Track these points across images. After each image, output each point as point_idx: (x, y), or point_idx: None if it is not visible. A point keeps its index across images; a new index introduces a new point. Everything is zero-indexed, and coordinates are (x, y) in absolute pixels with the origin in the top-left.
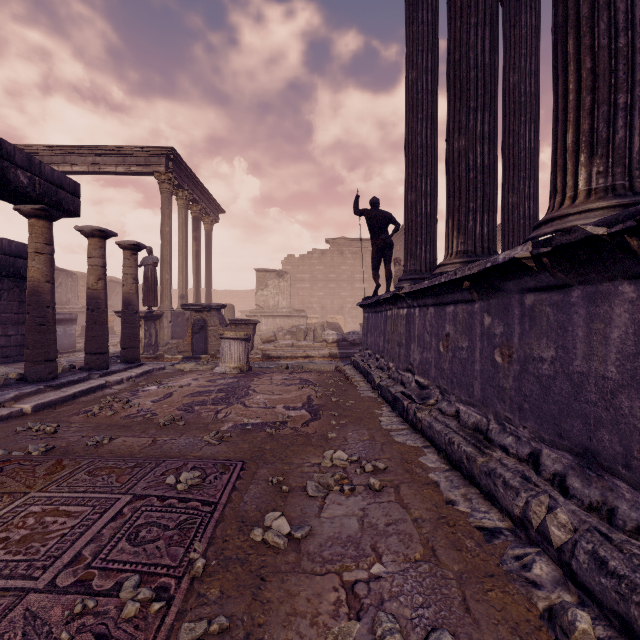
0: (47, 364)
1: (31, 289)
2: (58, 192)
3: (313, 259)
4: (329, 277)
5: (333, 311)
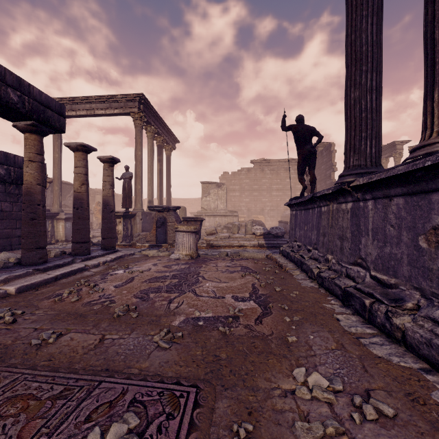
0: (38, 251)
1: (25, 190)
2: (45, 111)
3: (241, 175)
4: (253, 188)
5: (256, 212)
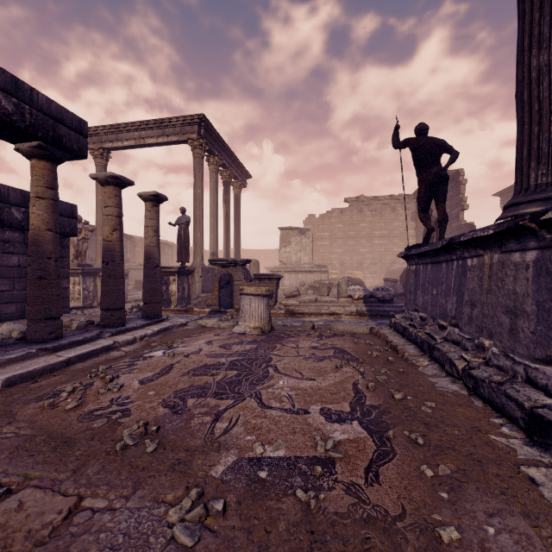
0: (48, 322)
1: (31, 238)
2: (57, 127)
3: (332, 218)
4: (348, 234)
5: (352, 267)
